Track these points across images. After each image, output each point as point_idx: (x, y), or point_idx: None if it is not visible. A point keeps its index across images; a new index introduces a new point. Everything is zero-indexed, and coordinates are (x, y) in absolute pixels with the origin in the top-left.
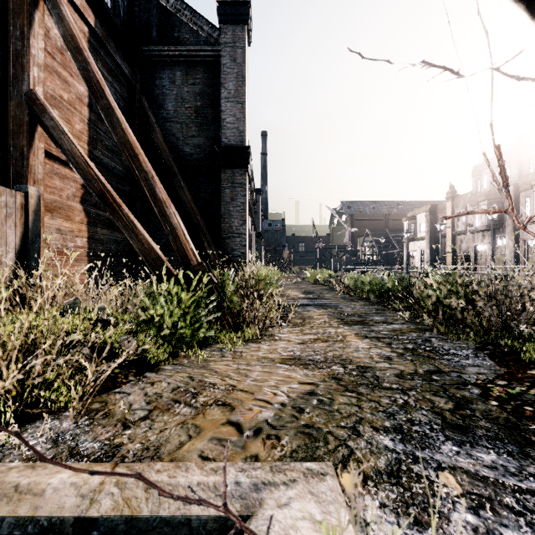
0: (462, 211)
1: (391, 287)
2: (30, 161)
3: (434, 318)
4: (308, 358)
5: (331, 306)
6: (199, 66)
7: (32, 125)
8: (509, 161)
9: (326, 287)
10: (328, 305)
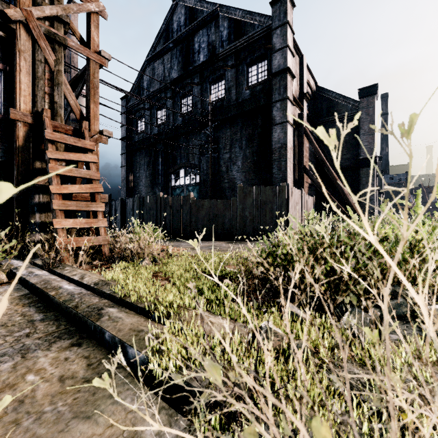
0: None
1: None
2: (303, 186)
3: None
4: None
5: None
6: (347, 121)
7: (304, 175)
8: None
9: None
10: None
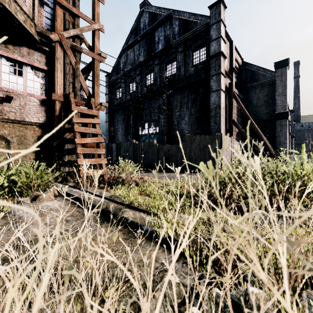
0: None
1: None
2: (232, 134)
3: None
4: None
5: None
6: (265, 86)
7: (233, 126)
8: None
9: None
10: None
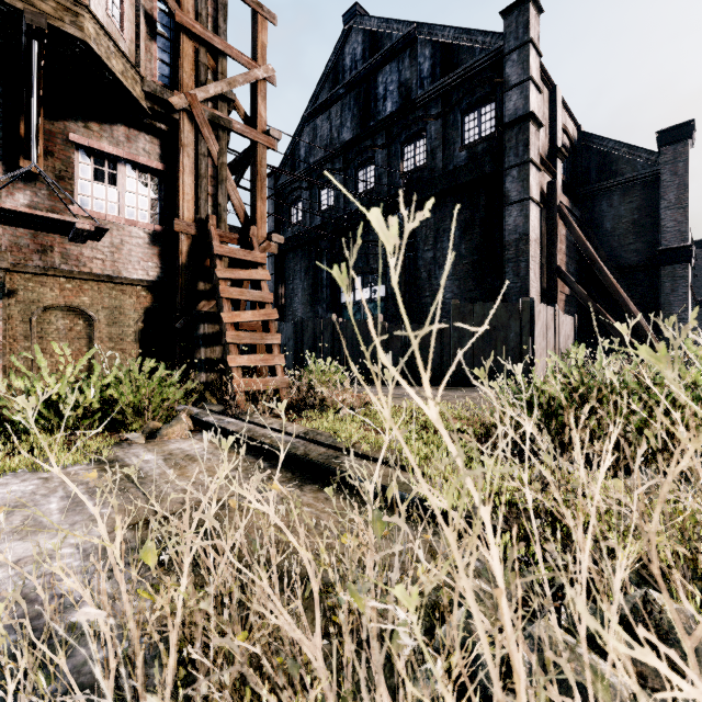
0: None
1: None
2: (557, 299)
3: None
4: None
5: None
6: (636, 186)
7: (557, 282)
8: None
9: None
10: None
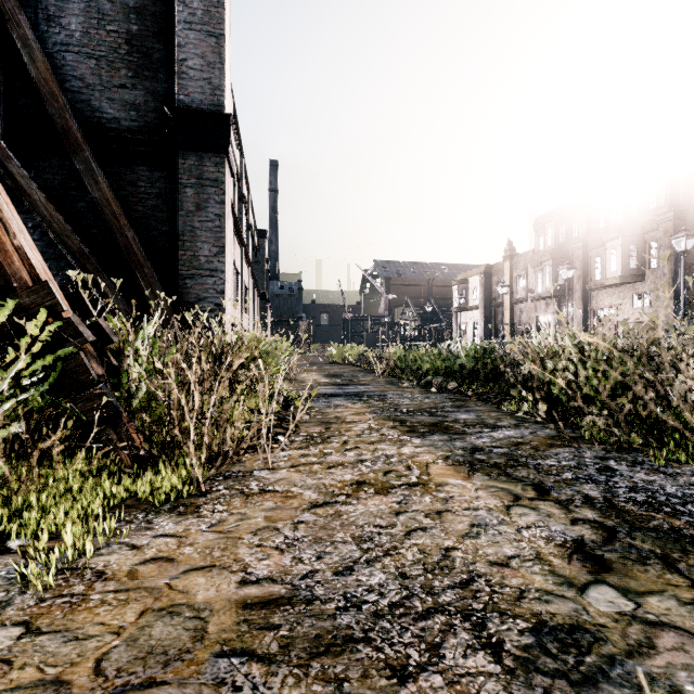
0: (522, 274)
1: (468, 362)
2: None
3: (563, 412)
4: (343, 587)
5: (374, 396)
6: None
7: None
8: (576, 213)
9: (360, 369)
10: (370, 394)
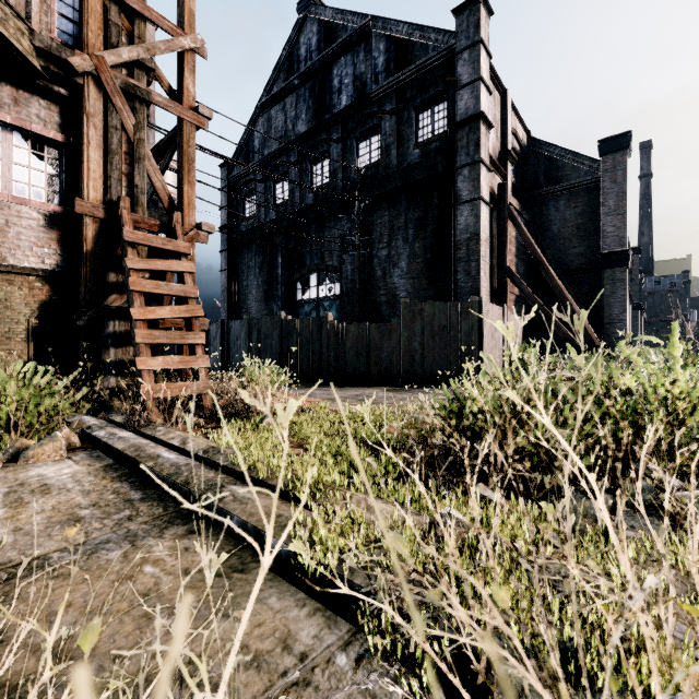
0: None
1: None
2: (507, 299)
3: None
4: None
5: None
6: (580, 192)
7: (507, 282)
8: None
9: None
10: None
